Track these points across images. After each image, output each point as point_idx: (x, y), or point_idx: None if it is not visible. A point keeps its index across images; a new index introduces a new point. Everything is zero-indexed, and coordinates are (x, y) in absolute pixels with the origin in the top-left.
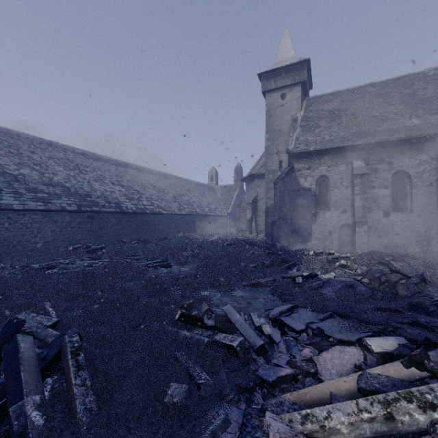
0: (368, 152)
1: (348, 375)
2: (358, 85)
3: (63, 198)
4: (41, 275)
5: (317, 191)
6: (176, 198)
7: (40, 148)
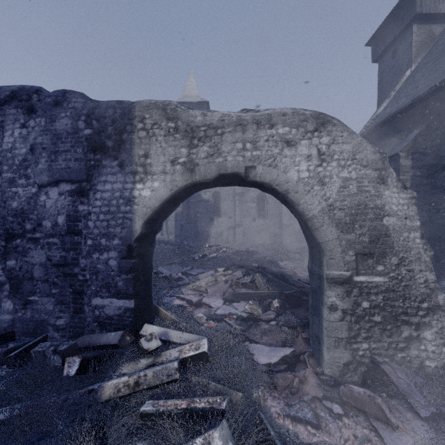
0: None
1: (208, 276)
2: None
3: None
4: None
5: (213, 203)
6: None
7: None
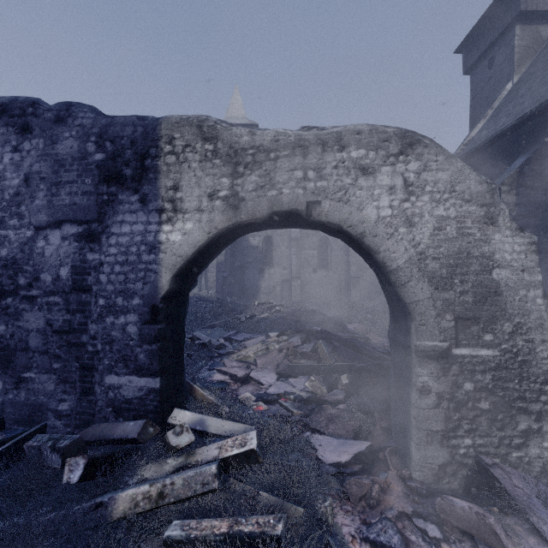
0: None
1: (258, 344)
2: None
3: None
4: None
5: (263, 250)
6: None
7: None
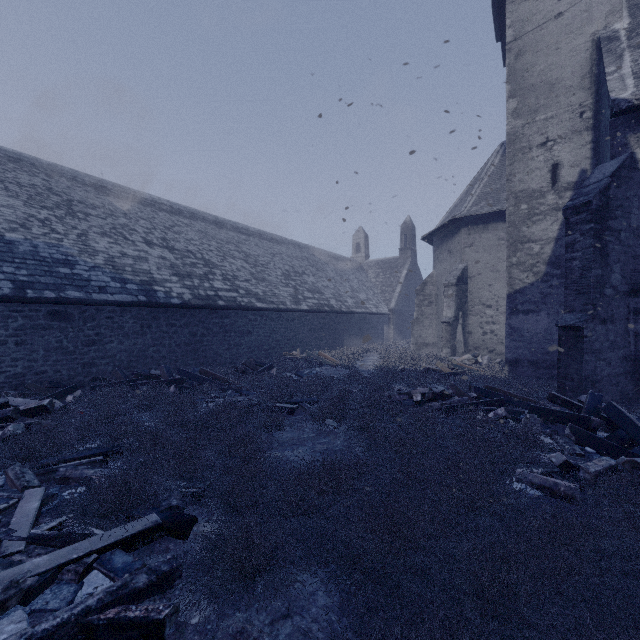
0: None
1: None
2: None
3: None
4: None
5: None
6: (289, 279)
7: None
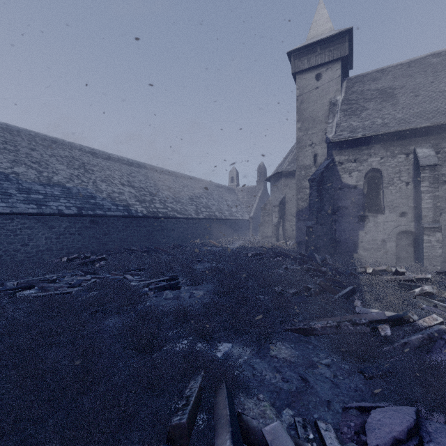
0: (438, 137)
1: None
2: (416, 57)
3: (62, 200)
4: None
5: (365, 190)
6: (193, 201)
7: (42, 145)
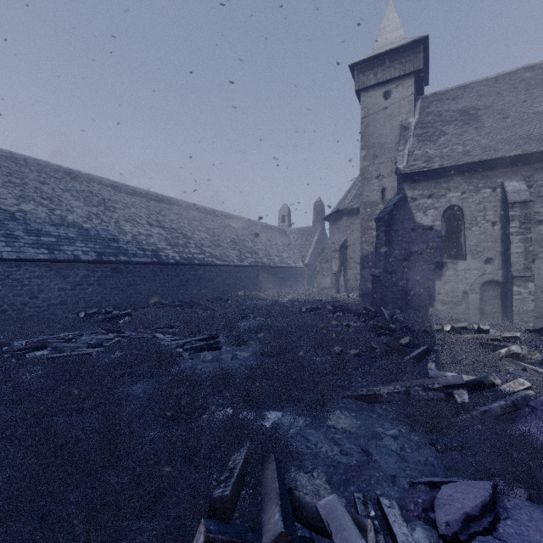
0: (531, 168)
1: None
2: (505, 71)
3: (78, 244)
4: (3, 366)
5: (443, 231)
6: (235, 244)
7: (54, 177)
